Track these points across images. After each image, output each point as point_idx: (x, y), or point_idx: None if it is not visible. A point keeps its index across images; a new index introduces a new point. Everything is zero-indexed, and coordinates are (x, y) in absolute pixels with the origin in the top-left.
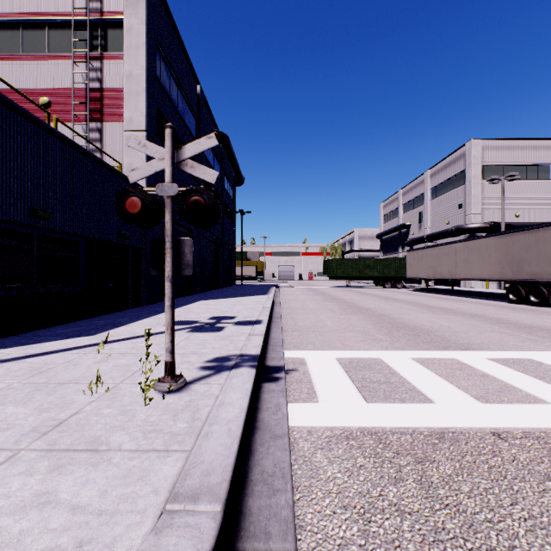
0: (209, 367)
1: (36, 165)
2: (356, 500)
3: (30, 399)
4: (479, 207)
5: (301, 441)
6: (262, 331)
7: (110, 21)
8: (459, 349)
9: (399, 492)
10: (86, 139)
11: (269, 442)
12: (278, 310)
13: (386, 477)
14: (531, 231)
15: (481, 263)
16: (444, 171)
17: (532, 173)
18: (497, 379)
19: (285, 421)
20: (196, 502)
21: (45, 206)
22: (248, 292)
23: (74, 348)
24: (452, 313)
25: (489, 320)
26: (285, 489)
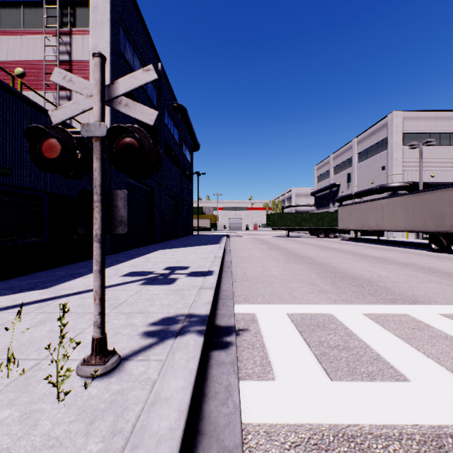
0: (153, 332)
1: None
2: None
3: None
4: (399, 169)
5: None
6: (212, 284)
7: (78, 1)
8: (407, 303)
9: None
10: (52, 103)
11: None
12: (228, 259)
13: None
14: (452, 188)
15: (405, 216)
16: (369, 139)
17: (445, 140)
18: None
19: (237, 418)
20: None
21: (5, 162)
22: (202, 241)
23: (19, 305)
24: (385, 262)
25: (422, 269)
26: None
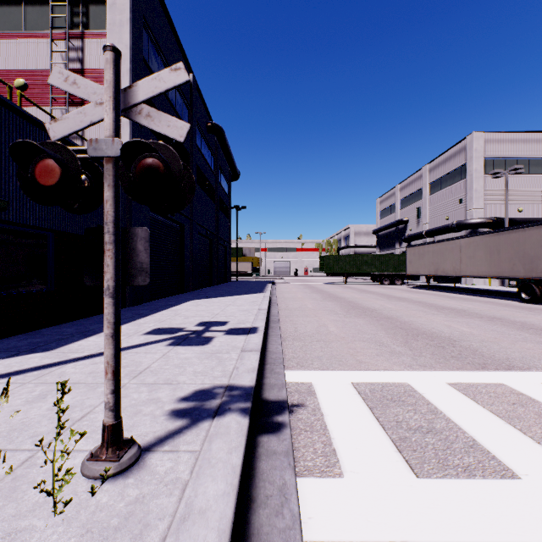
0: (183, 411)
1: None
2: None
3: None
4: (480, 202)
5: None
6: (257, 345)
7: None
8: (501, 369)
9: None
10: None
11: None
12: (275, 311)
13: None
14: None
15: (489, 259)
16: (444, 166)
17: (535, 167)
18: None
19: (297, 536)
20: None
21: None
22: (243, 289)
23: (14, 373)
24: (467, 315)
25: (513, 325)
26: None
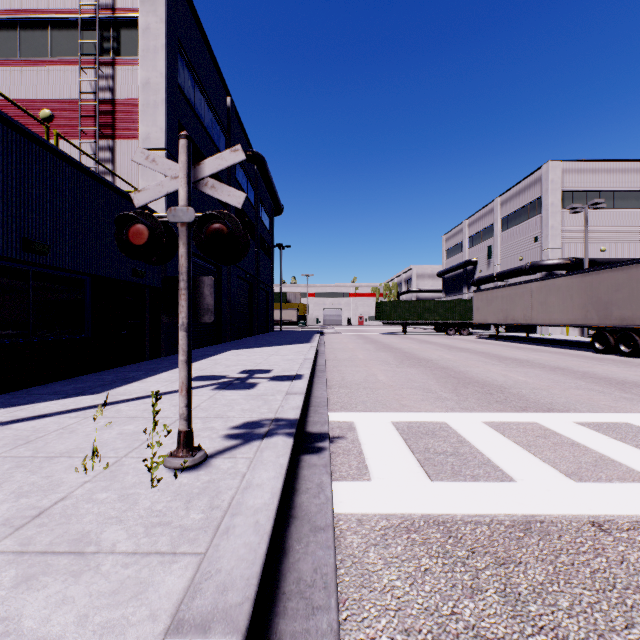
0: (236, 435)
1: (31, 189)
2: (422, 621)
3: (8, 478)
4: (558, 241)
5: (349, 534)
6: (302, 389)
7: (124, 20)
8: (540, 411)
9: (478, 608)
10: (94, 159)
11: (309, 537)
12: (322, 362)
13: (460, 586)
14: (621, 268)
15: (562, 305)
16: (517, 198)
17: (620, 200)
18: (590, 449)
19: (329, 507)
20: (206, 634)
21: (42, 238)
22: (287, 340)
23: (73, 410)
24: (528, 366)
25: (573, 374)
26: (328, 606)
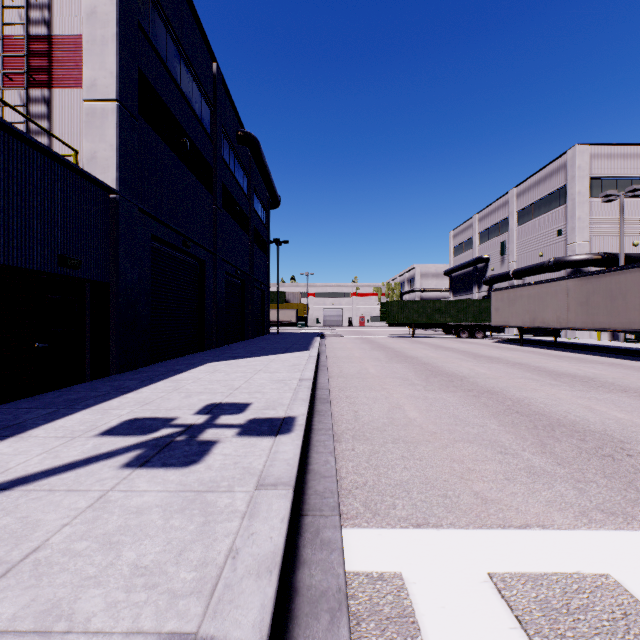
0: None
1: None
2: None
3: None
4: (585, 234)
5: None
6: (290, 466)
7: None
8: None
9: None
10: None
11: None
12: (325, 381)
13: None
14: None
15: (610, 306)
16: (536, 189)
17: None
18: None
19: None
20: None
21: None
22: (283, 345)
23: None
24: (602, 388)
25: None
26: None
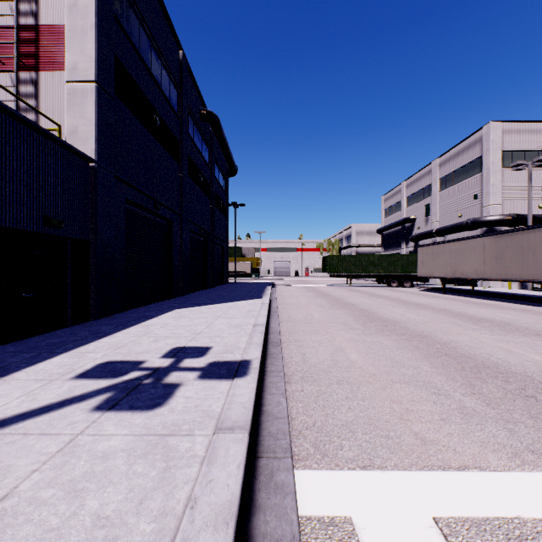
0: None
1: None
2: None
3: None
4: (498, 198)
5: None
6: (246, 410)
7: None
8: None
9: None
10: None
11: None
12: (276, 326)
13: None
14: None
15: (521, 260)
16: (456, 159)
17: None
18: None
19: None
20: None
21: None
22: (239, 294)
23: None
24: (517, 332)
25: None
26: None
